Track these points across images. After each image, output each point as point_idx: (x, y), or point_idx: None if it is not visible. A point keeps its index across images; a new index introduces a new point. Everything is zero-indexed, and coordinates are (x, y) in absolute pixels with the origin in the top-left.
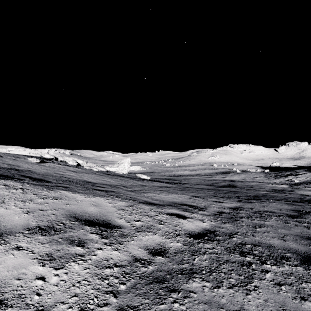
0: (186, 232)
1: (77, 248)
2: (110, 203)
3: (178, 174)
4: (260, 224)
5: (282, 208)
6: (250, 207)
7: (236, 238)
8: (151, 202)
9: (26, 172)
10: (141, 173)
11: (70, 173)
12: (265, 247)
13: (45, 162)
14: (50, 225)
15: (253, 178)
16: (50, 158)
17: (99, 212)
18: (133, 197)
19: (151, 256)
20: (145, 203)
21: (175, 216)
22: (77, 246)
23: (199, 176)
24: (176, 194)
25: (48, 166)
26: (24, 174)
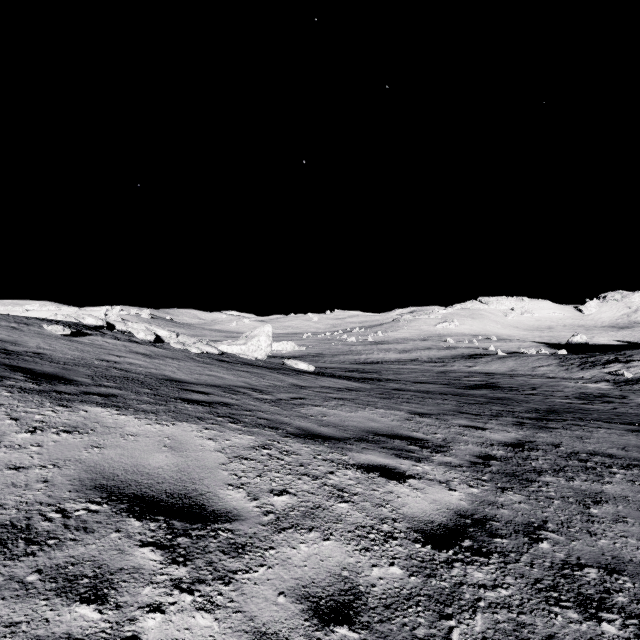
0: (412, 525)
1: (79, 611)
2: (211, 439)
3: (374, 360)
4: (594, 494)
5: (627, 444)
6: (550, 441)
7: (550, 545)
8: (317, 433)
9: (29, 357)
10: (296, 356)
11: (136, 358)
12: (639, 576)
13: (84, 334)
14: (20, 522)
15: (534, 367)
16: (98, 326)
17: (178, 469)
18: (274, 419)
19: (316, 627)
20: (301, 437)
21: (378, 473)
22: (81, 602)
23: (419, 363)
24: (373, 409)
25: (89, 344)
26: (18, 363)
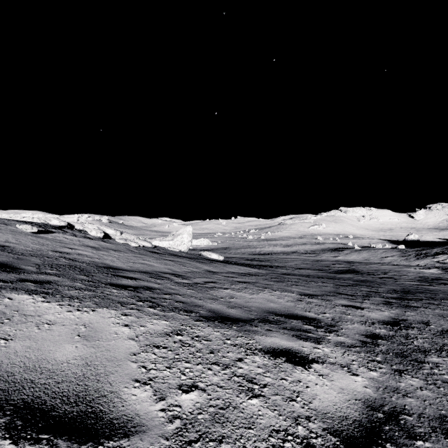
0: (327, 425)
1: None
2: (127, 326)
3: (265, 252)
4: None
5: None
6: (419, 319)
7: None
8: (226, 315)
9: None
10: (210, 249)
11: (85, 250)
12: None
13: (50, 232)
14: None
15: (382, 257)
16: (61, 226)
17: (84, 363)
18: (189, 302)
19: None
20: (211, 320)
21: (284, 358)
22: None
23: (298, 254)
24: (271, 291)
25: (51, 239)
26: None
